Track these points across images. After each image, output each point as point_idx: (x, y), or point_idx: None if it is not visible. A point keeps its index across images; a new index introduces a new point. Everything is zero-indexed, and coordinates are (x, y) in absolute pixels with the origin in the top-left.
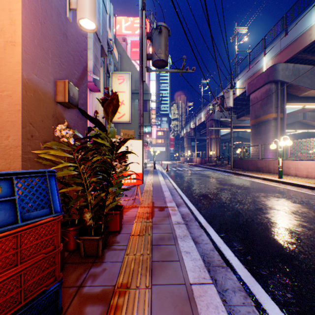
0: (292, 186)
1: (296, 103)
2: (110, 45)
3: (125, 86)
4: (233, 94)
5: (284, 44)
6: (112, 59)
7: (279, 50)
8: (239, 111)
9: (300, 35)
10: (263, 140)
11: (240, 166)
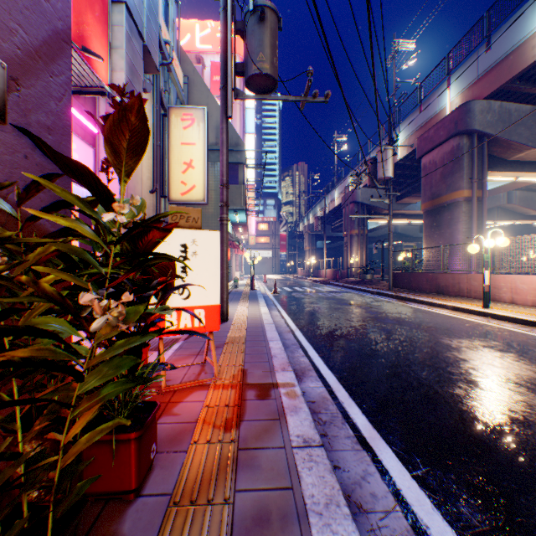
0: (514, 324)
1: (503, 172)
2: (166, 52)
3: (195, 134)
4: (394, 154)
5: (484, 66)
6: (173, 83)
7: (476, 77)
8: (400, 188)
9: (516, 48)
10: (446, 237)
11: (406, 283)
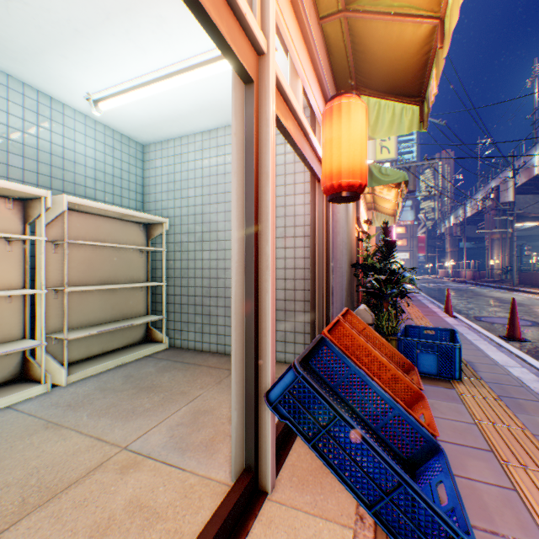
0: None
1: None
2: None
3: None
4: (513, 184)
5: None
6: None
7: None
8: None
9: None
10: None
11: (528, 281)
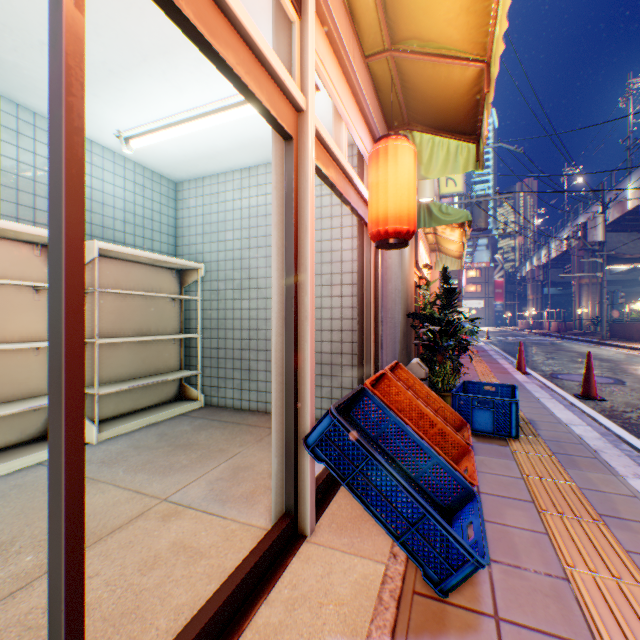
0: None
1: None
2: None
3: None
4: (603, 221)
5: None
6: None
7: None
8: None
9: None
10: None
11: (620, 333)
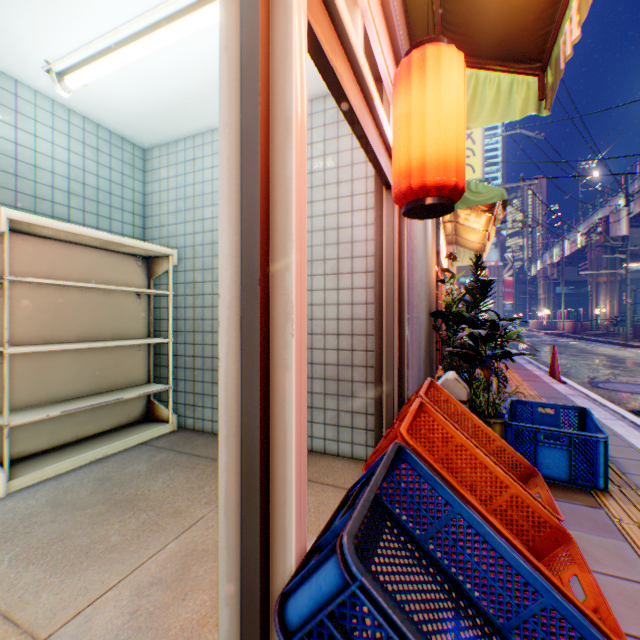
0: None
1: None
2: None
3: None
4: (627, 214)
5: None
6: None
7: None
8: None
9: None
10: None
11: None
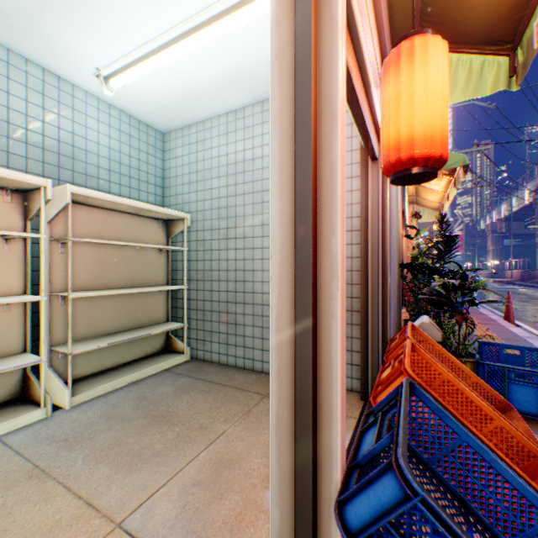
0: None
1: None
2: None
3: None
4: None
5: None
6: None
7: None
8: None
9: None
10: None
11: None
